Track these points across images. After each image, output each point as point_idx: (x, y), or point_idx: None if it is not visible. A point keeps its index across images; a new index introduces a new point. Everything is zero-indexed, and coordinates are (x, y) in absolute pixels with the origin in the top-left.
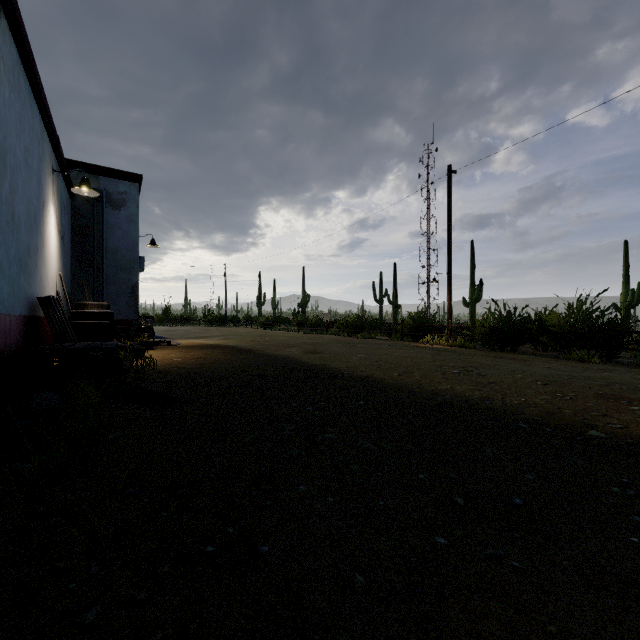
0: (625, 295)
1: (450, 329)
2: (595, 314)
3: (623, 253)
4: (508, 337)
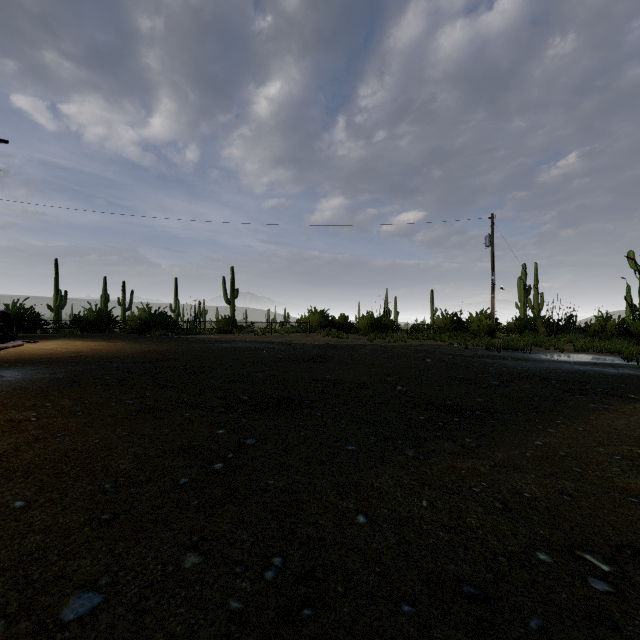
0: (57, 299)
1: None
2: (23, 311)
3: (55, 268)
4: None
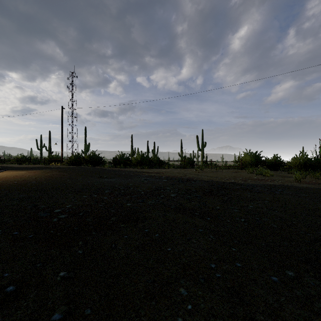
0: (132, 151)
1: (62, 160)
2: (95, 156)
3: (131, 138)
4: (77, 162)
